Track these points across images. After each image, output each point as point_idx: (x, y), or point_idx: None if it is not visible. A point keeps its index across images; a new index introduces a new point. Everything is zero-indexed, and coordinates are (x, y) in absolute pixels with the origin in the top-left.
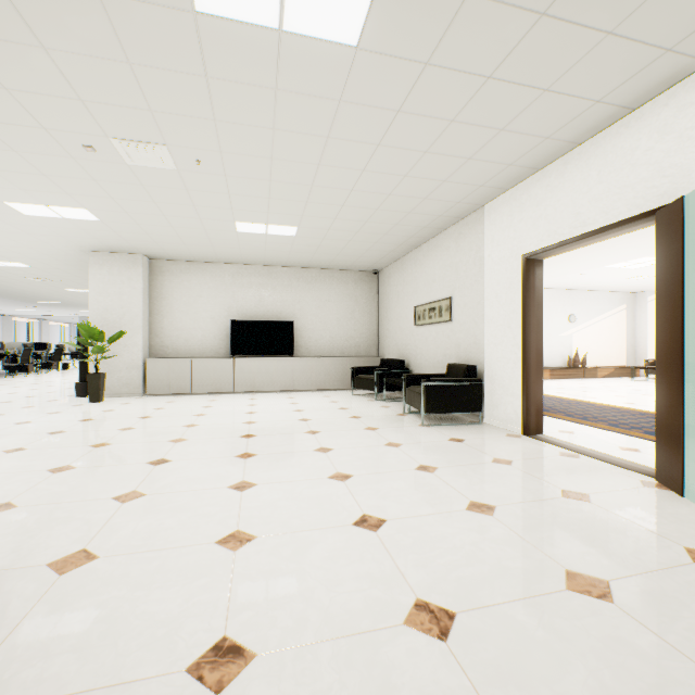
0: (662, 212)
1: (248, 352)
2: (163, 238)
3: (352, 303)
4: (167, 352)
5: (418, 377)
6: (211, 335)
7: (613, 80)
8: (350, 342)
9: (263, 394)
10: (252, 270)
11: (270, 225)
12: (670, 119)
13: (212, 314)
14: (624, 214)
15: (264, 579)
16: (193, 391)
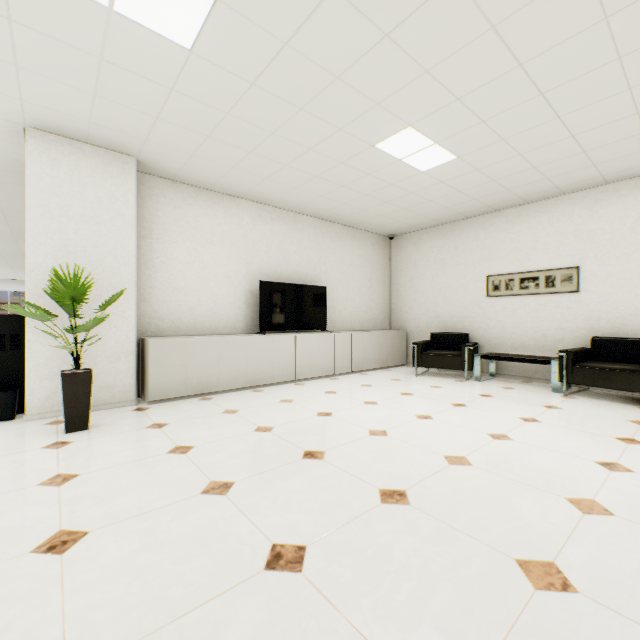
0: None
1: (279, 326)
2: (237, 130)
3: (370, 269)
4: (161, 327)
5: (577, 353)
6: (225, 301)
7: None
8: (368, 314)
9: (315, 383)
10: (276, 215)
11: (436, 145)
12: None
13: (226, 270)
14: None
15: None
16: (220, 388)
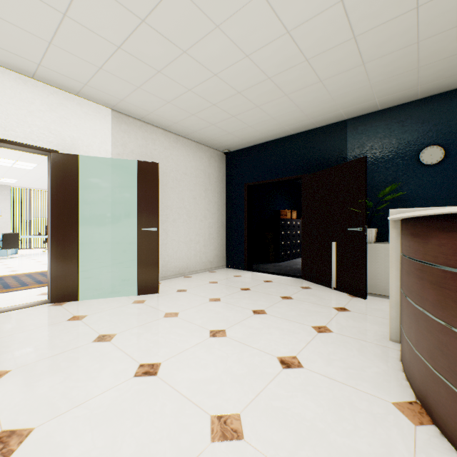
0: (61, 155)
1: None
2: None
3: None
4: None
5: None
6: None
7: (62, 70)
8: None
9: None
10: None
11: None
12: (56, 105)
13: None
14: (24, 140)
15: (246, 379)
16: None
